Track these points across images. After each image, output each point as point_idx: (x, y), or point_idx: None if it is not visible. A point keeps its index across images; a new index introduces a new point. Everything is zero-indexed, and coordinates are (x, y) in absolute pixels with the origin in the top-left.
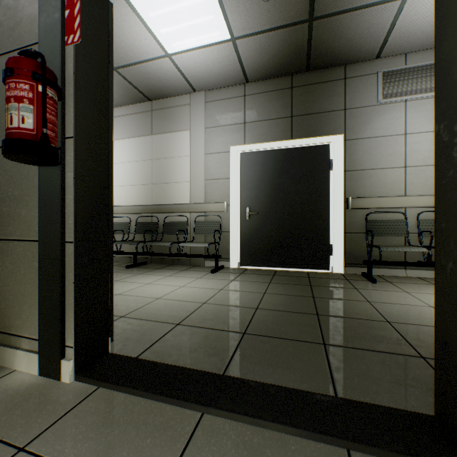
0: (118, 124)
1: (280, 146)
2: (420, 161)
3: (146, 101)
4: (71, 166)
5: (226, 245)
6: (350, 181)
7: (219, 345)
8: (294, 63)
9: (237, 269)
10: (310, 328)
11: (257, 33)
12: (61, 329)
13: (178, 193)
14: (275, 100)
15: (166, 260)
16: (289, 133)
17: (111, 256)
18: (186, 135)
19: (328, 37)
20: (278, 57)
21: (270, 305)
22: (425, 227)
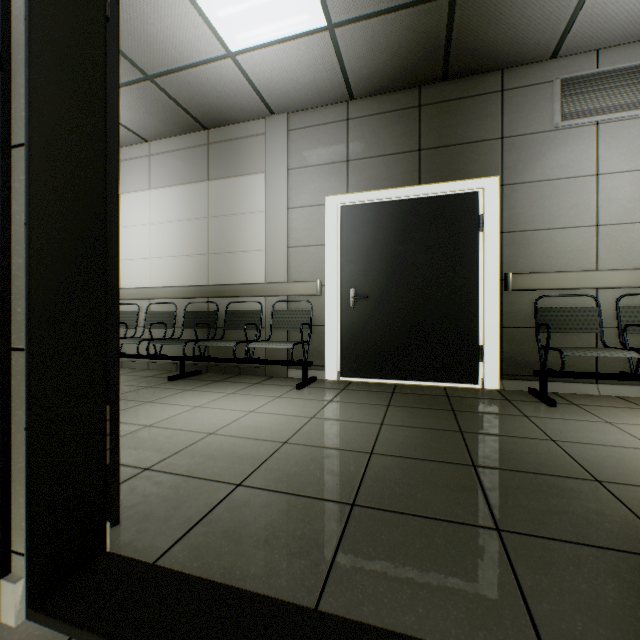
0: (158, 165)
1: (403, 196)
2: (620, 215)
3: (200, 130)
4: (21, 201)
5: (320, 345)
6: (511, 247)
7: (309, 533)
8: (424, 68)
9: (336, 382)
10: (466, 495)
11: (368, 16)
12: (1, 520)
13: (247, 268)
14: (395, 125)
15: (229, 369)
16: (416, 175)
17: (115, 372)
18: (260, 180)
19: (478, 22)
20: (400, 57)
21: (392, 448)
22: (630, 318)
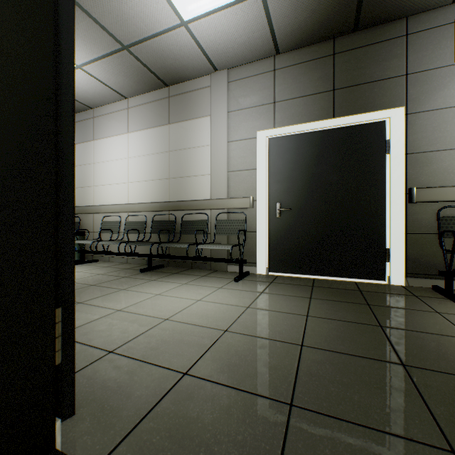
0: (134, 115)
1: (319, 127)
2: None
3: (163, 87)
4: None
5: (252, 247)
6: (415, 166)
7: (250, 439)
8: (338, 21)
9: (265, 276)
10: (405, 401)
11: None
12: None
13: (197, 188)
14: (313, 71)
15: (184, 264)
16: (330, 110)
17: (71, 275)
18: (206, 121)
19: None
20: (319, 13)
21: (320, 341)
22: None
